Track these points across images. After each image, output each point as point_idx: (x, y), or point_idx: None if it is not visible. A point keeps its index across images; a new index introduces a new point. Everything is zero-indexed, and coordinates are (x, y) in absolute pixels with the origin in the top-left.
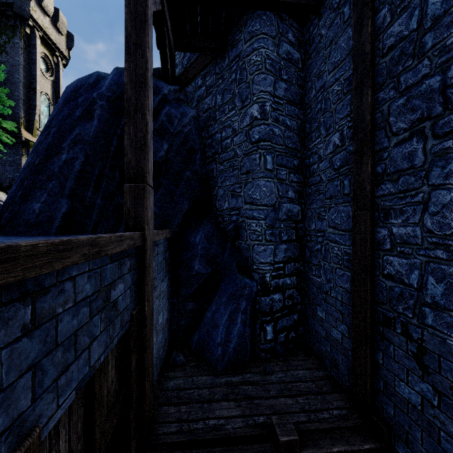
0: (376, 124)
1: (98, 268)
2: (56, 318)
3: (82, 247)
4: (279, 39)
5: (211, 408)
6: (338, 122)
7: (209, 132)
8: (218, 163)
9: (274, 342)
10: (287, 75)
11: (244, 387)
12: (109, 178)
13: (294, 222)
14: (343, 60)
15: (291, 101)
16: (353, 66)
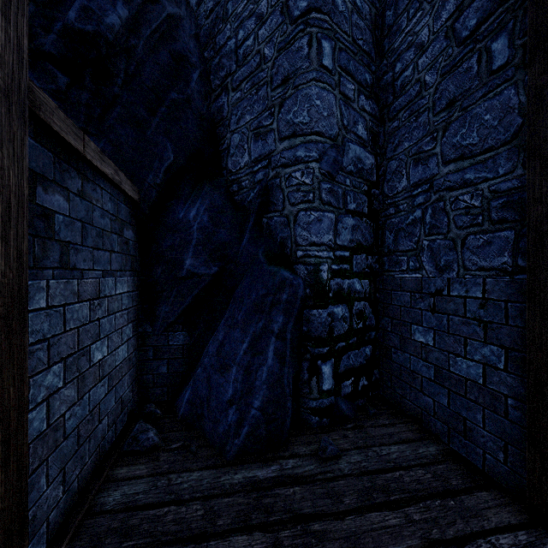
0: None
1: None
2: None
3: None
4: None
5: None
6: None
7: (215, 46)
8: (231, 91)
9: (335, 395)
10: None
11: (285, 491)
12: None
13: (365, 183)
14: None
15: None
16: None
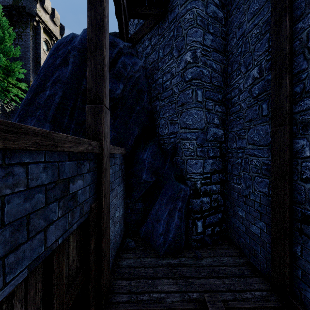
0: (294, 52)
1: (55, 162)
2: (2, 198)
3: (33, 135)
4: (207, 2)
5: (154, 284)
6: (257, 59)
7: (153, 79)
8: (160, 101)
9: (203, 234)
10: (213, 29)
11: (180, 268)
12: (80, 109)
13: (218, 143)
14: (261, 7)
15: (216, 49)
16: (272, 8)
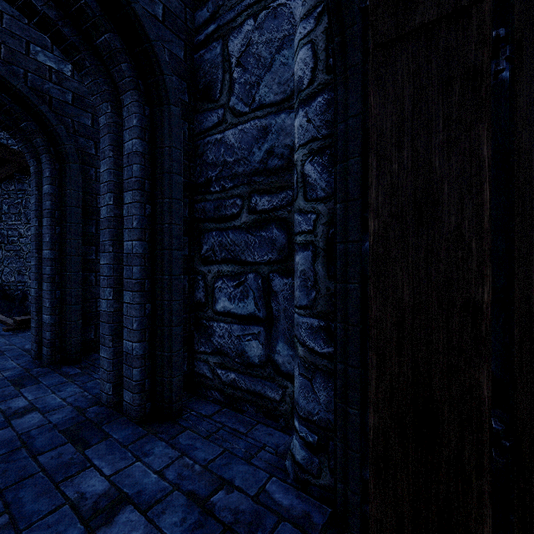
0: None
1: None
2: None
3: None
4: None
5: None
6: None
7: None
8: (4, 250)
9: None
10: None
11: None
12: None
13: None
14: None
15: None
16: None
